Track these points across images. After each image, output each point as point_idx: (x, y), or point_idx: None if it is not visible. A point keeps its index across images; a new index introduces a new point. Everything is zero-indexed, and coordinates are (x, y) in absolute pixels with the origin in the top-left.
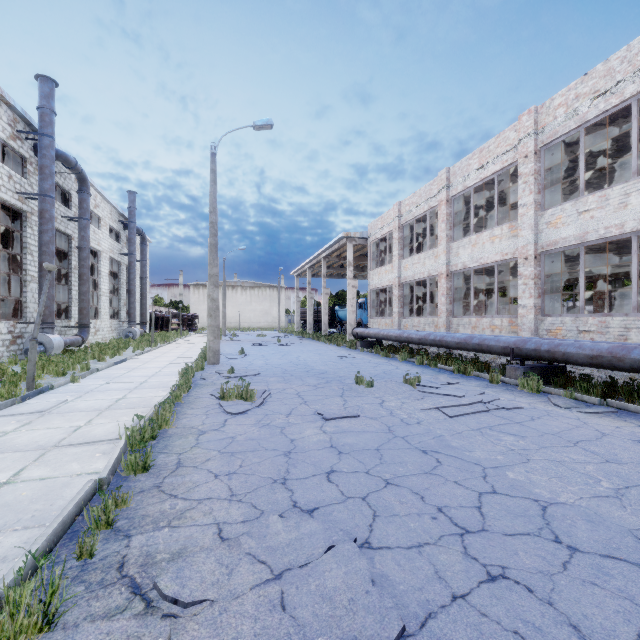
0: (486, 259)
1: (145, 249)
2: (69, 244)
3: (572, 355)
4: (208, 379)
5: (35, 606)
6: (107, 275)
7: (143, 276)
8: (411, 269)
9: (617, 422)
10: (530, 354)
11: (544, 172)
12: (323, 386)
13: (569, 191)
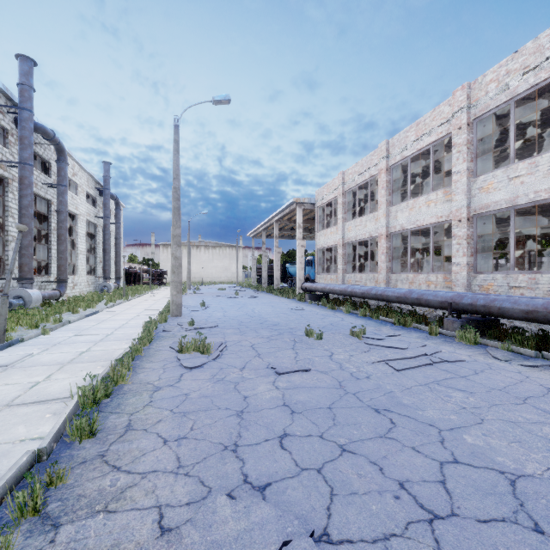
0: (422, 221)
1: (119, 213)
2: (49, 208)
3: (508, 310)
4: (170, 331)
5: None
6: (84, 236)
7: (117, 237)
8: (354, 231)
9: None
10: (466, 308)
11: (476, 142)
12: (276, 338)
13: (495, 161)
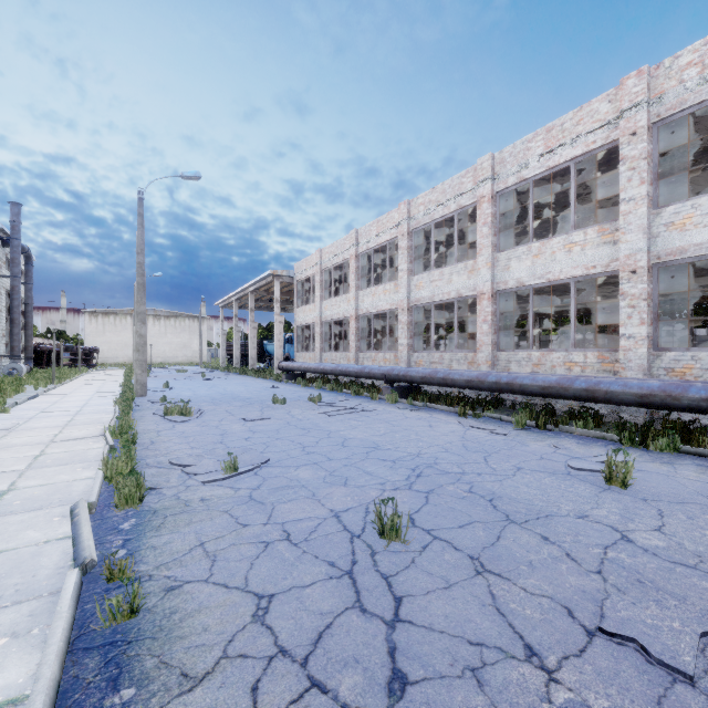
0: (381, 307)
1: (31, 270)
2: None
3: (414, 377)
4: (143, 406)
5: (125, 465)
6: None
7: (28, 302)
8: (330, 310)
9: (421, 413)
10: (395, 378)
11: (414, 248)
12: (247, 406)
13: (445, 256)
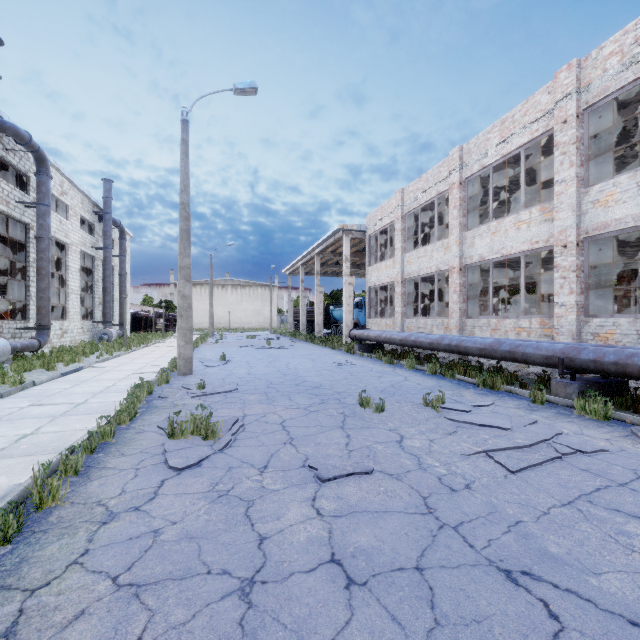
0: (510, 249)
1: (124, 243)
2: (27, 234)
3: None
4: (169, 398)
5: None
6: (77, 271)
7: (122, 273)
8: (416, 263)
9: None
10: (587, 366)
11: (588, 140)
12: (317, 409)
13: (598, 173)
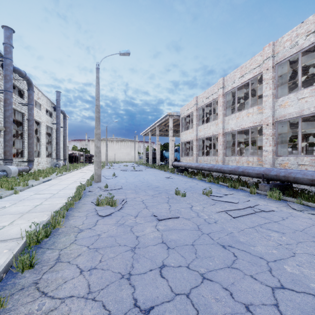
0: (244, 125)
1: (65, 121)
2: (23, 118)
3: (299, 179)
4: (93, 191)
5: None
6: (45, 134)
7: (64, 135)
8: (203, 131)
9: None
10: (273, 177)
11: (277, 77)
12: (157, 196)
13: (286, 90)
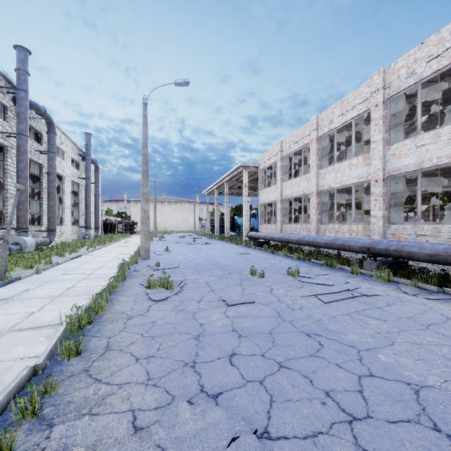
0: (346, 181)
1: (98, 175)
2: (40, 170)
3: (415, 254)
4: (140, 271)
5: None
6: (69, 193)
7: (96, 194)
8: (290, 189)
9: None
10: (382, 252)
11: (390, 117)
12: (226, 277)
13: (405, 132)
